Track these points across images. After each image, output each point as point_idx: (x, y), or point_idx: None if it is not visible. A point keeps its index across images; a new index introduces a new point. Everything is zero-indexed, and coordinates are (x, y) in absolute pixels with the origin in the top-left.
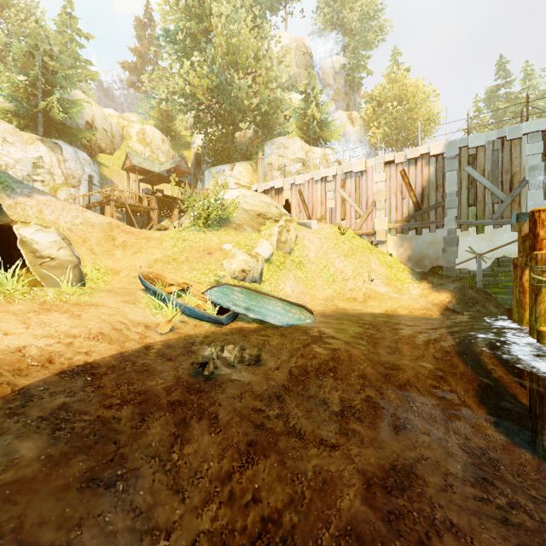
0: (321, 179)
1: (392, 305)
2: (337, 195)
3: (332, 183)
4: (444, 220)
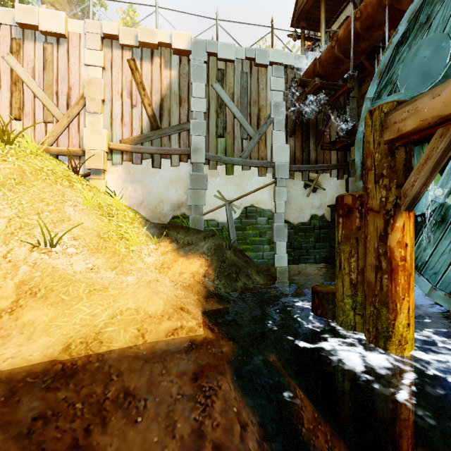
0: None
1: (90, 318)
2: (2, 66)
3: None
4: (191, 149)
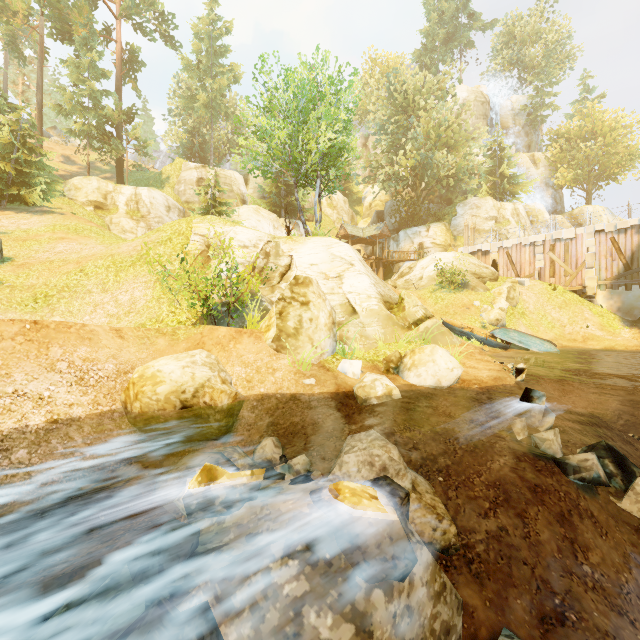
0: (529, 244)
1: (609, 344)
2: (546, 257)
3: (541, 247)
4: None
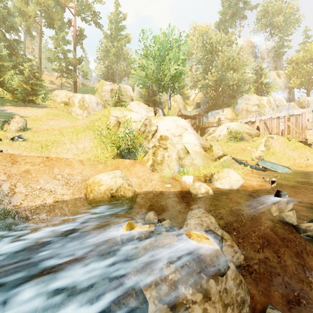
0: (276, 117)
1: None
2: (285, 124)
3: (282, 119)
4: None
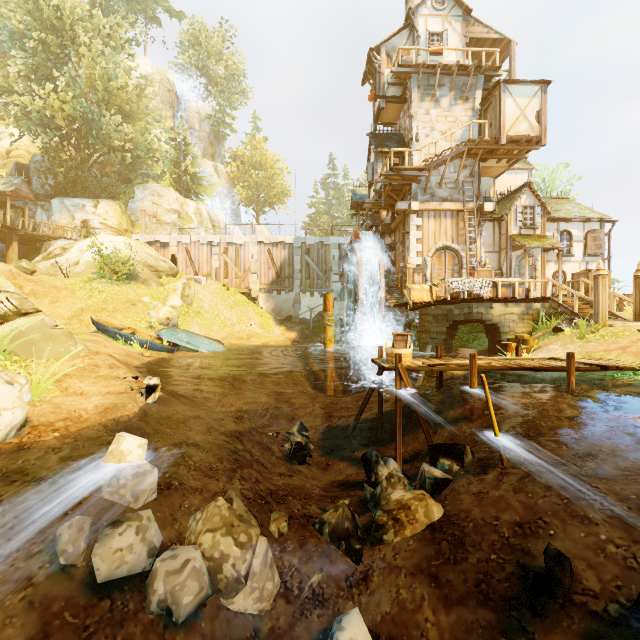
0: (207, 243)
1: (266, 340)
2: (221, 258)
3: (217, 248)
4: (294, 286)
